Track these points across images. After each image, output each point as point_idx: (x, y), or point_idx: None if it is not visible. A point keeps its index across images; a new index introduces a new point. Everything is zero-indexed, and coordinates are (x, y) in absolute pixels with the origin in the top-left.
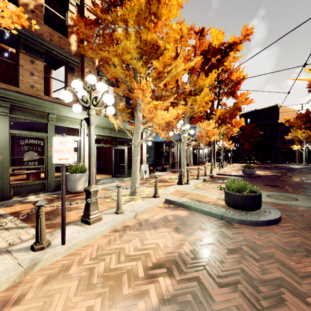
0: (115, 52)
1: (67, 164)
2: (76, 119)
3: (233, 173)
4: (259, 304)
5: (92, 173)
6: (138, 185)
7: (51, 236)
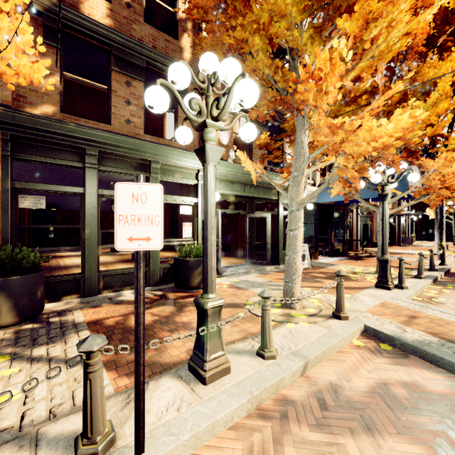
0: (256, 23)
1: (178, 243)
2: (190, 170)
3: None
4: None
5: (210, 267)
6: (298, 287)
7: (126, 406)
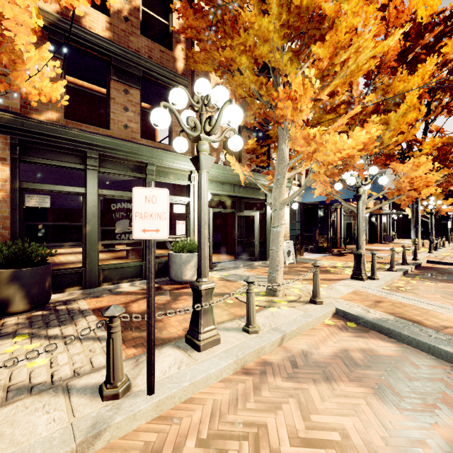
0: (243, 46)
1: (172, 239)
2: (183, 171)
3: None
4: None
5: (204, 256)
6: (280, 278)
7: (136, 367)
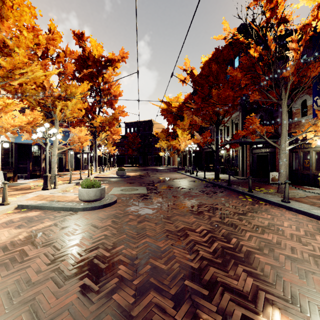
0: None
1: None
2: None
3: (110, 176)
4: (62, 247)
5: None
6: None
7: None
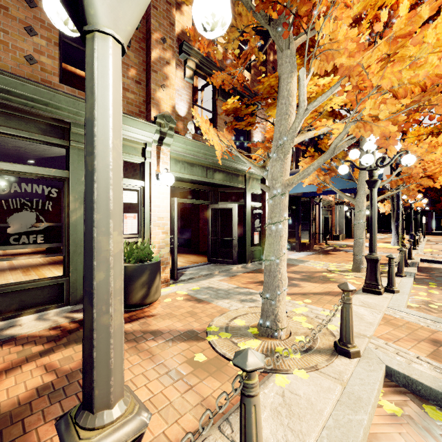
0: None
1: None
2: (133, 143)
3: None
4: None
5: (102, 332)
6: (283, 306)
7: None
